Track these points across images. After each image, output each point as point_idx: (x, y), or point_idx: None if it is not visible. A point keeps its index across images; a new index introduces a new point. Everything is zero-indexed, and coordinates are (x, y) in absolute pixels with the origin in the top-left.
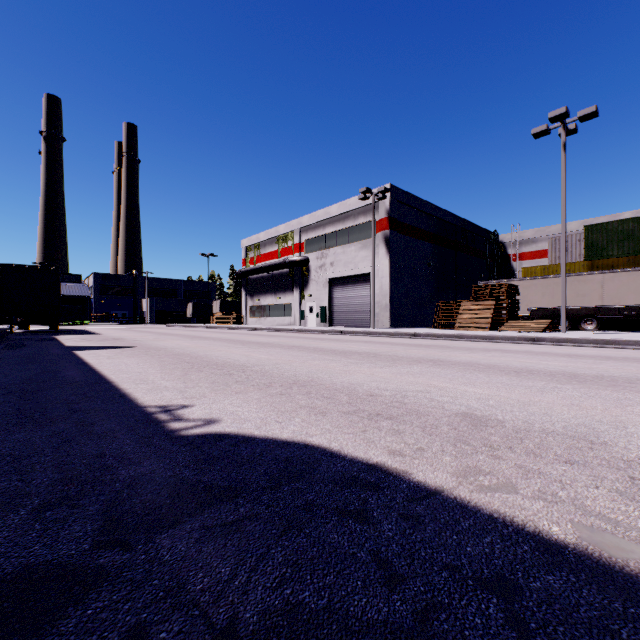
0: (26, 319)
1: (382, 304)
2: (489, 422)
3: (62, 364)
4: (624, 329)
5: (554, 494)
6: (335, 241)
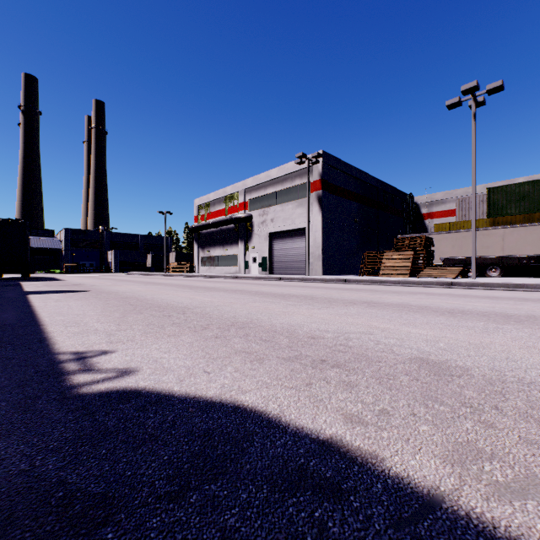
0: None
1: (316, 255)
2: (452, 370)
3: (5, 307)
4: (521, 276)
5: None
6: (275, 200)
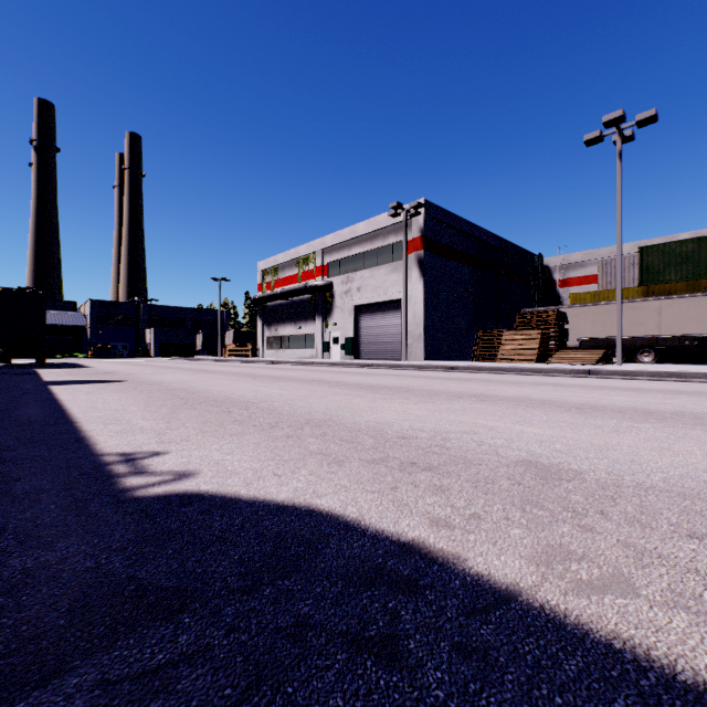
0: (8, 351)
1: (415, 334)
2: (562, 473)
3: (25, 401)
4: (683, 362)
5: (697, 597)
6: (362, 263)
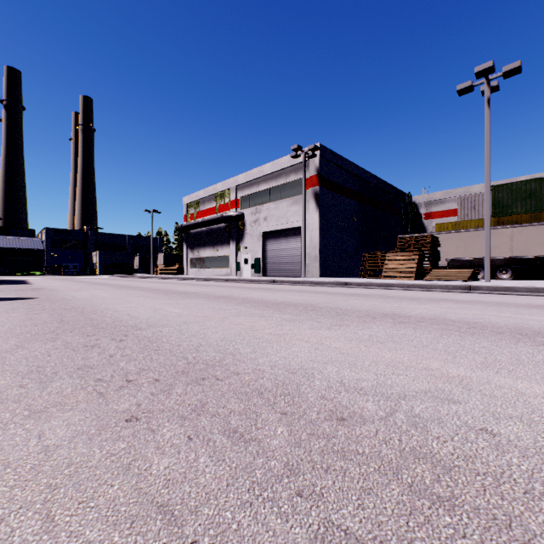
0: None
1: (312, 255)
2: None
3: None
4: (528, 278)
5: None
6: (268, 197)
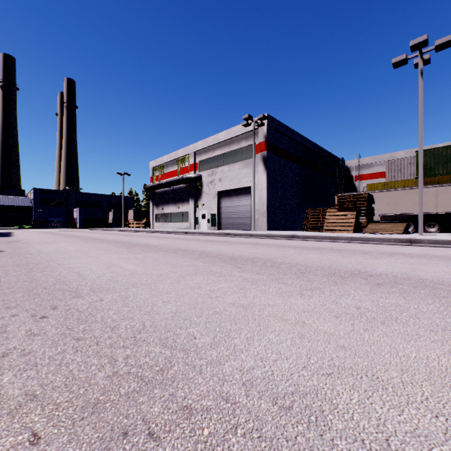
0: None
1: (261, 211)
2: None
3: None
4: (449, 231)
5: None
6: (222, 161)
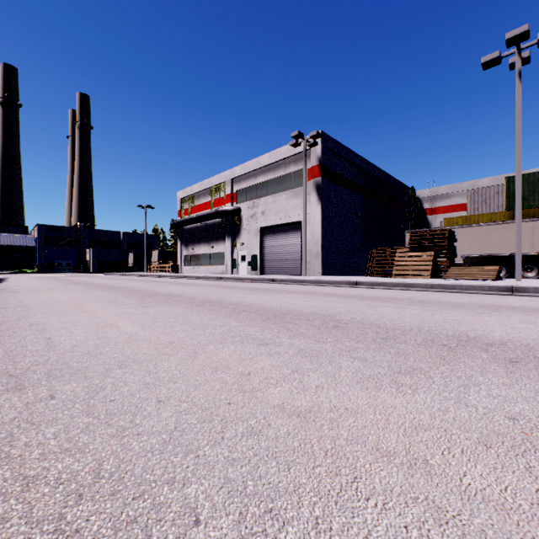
0: None
1: (313, 252)
2: None
3: None
4: None
5: None
6: (266, 190)
